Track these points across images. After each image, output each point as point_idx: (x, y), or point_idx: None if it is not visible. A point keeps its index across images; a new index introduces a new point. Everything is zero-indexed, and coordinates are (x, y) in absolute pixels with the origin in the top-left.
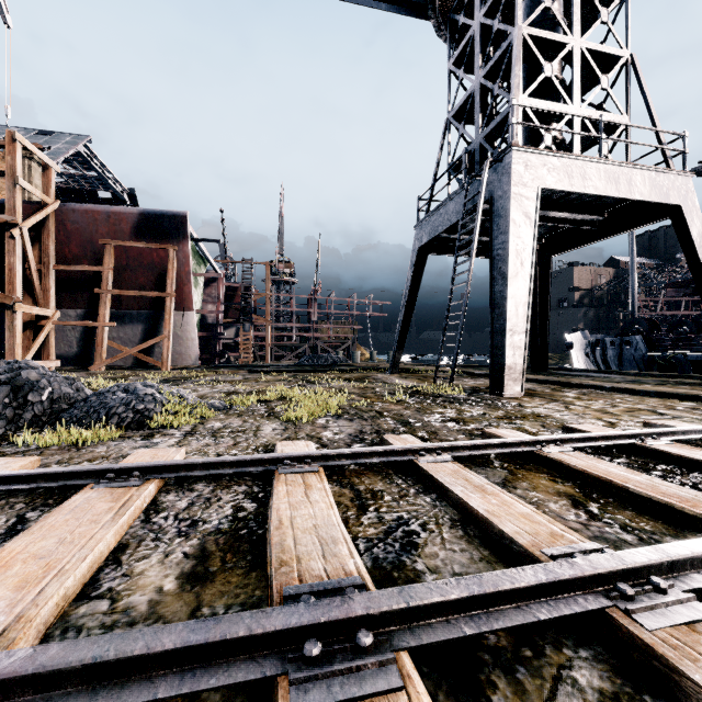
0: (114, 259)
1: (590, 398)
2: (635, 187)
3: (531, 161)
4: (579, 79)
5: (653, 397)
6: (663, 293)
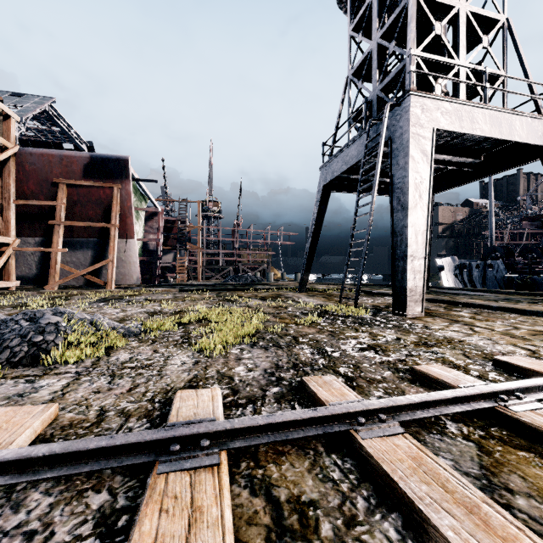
0: (67, 195)
1: (486, 318)
2: (515, 130)
3: (427, 105)
4: (464, 38)
5: (541, 317)
6: (509, 227)
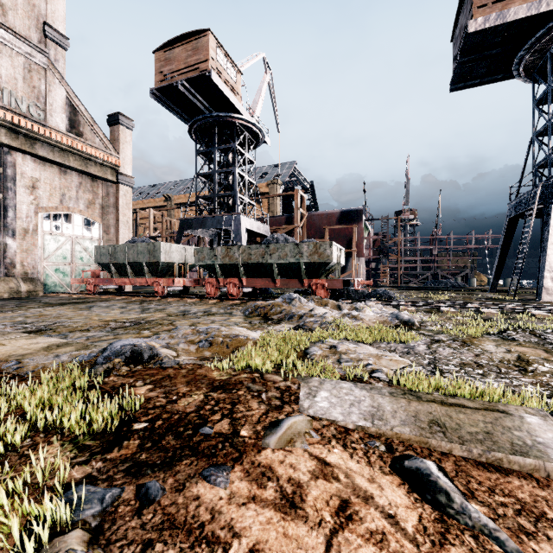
0: (328, 235)
1: None
2: None
3: None
4: None
5: None
6: None
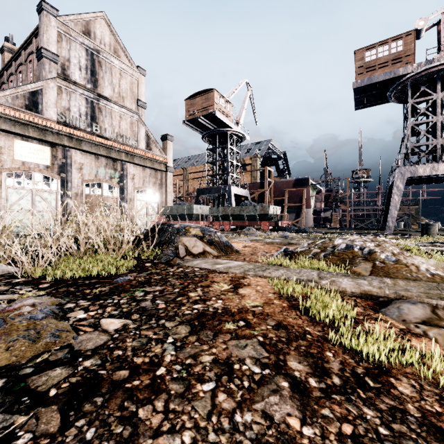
0: (287, 194)
1: None
2: None
3: (404, 169)
4: (440, 130)
5: None
6: None
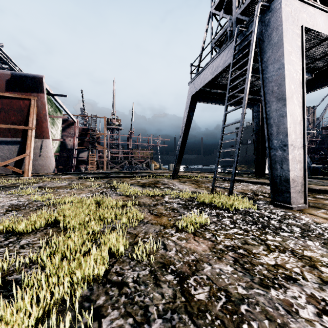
0: None
1: None
2: None
3: (295, 5)
4: None
5: None
6: None
